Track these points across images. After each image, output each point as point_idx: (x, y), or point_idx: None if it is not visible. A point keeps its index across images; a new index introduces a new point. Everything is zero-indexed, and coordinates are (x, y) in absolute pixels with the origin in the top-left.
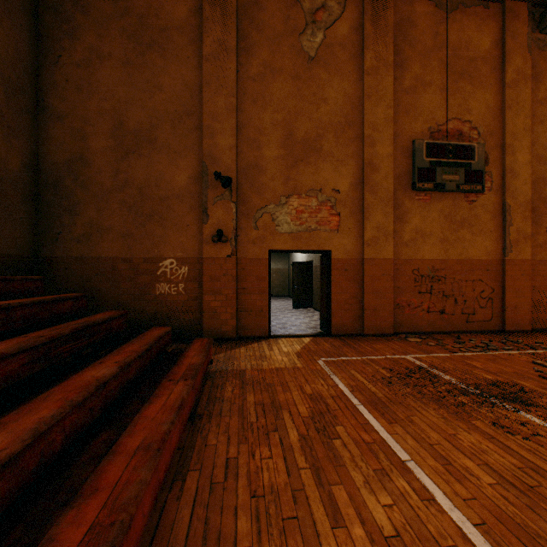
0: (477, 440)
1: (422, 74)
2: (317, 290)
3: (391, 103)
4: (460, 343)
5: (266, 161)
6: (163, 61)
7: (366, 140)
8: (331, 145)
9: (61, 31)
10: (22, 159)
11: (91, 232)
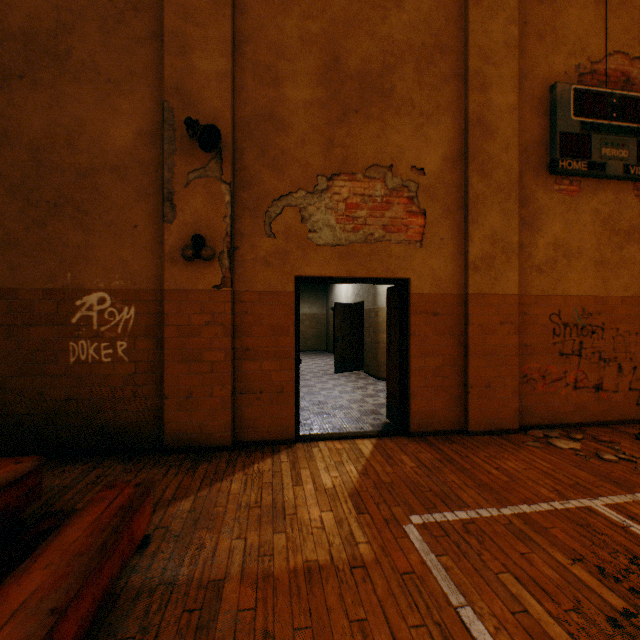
0: None
1: None
2: (371, 345)
3: (516, 15)
4: None
5: (289, 108)
6: None
7: (472, 79)
8: (409, 86)
9: None
10: None
11: None
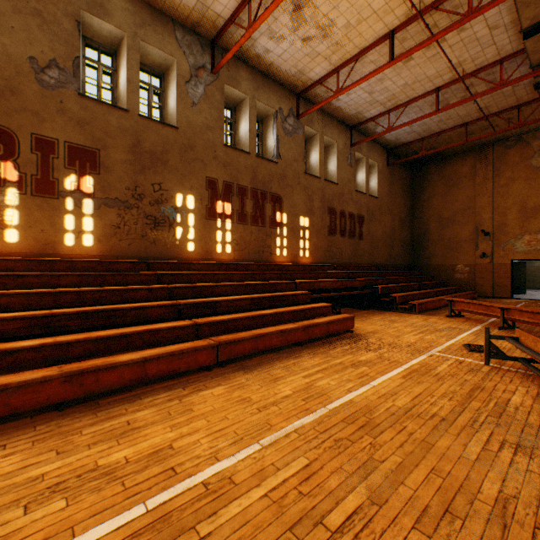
0: None
1: None
2: None
3: None
4: None
5: (508, 221)
6: (457, 190)
7: None
8: None
9: (419, 191)
10: (409, 236)
11: (429, 256)
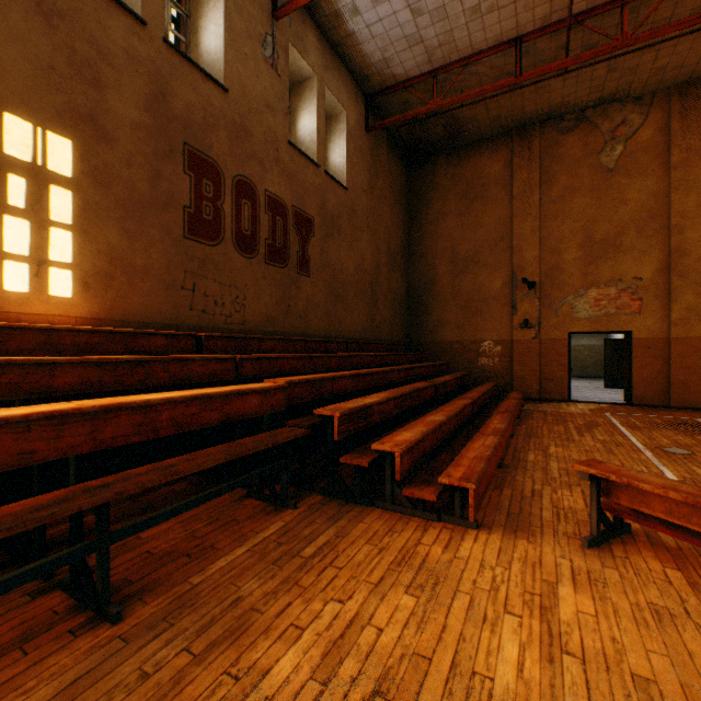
0: (683, 438)
1: None
2: None
3: None
4: None
5: (565, 263)
6: (483, 206)
7: (672, 229)
8: (631, 240)
9: (420, 206)
10: (405, 287)
11: (438, 325)
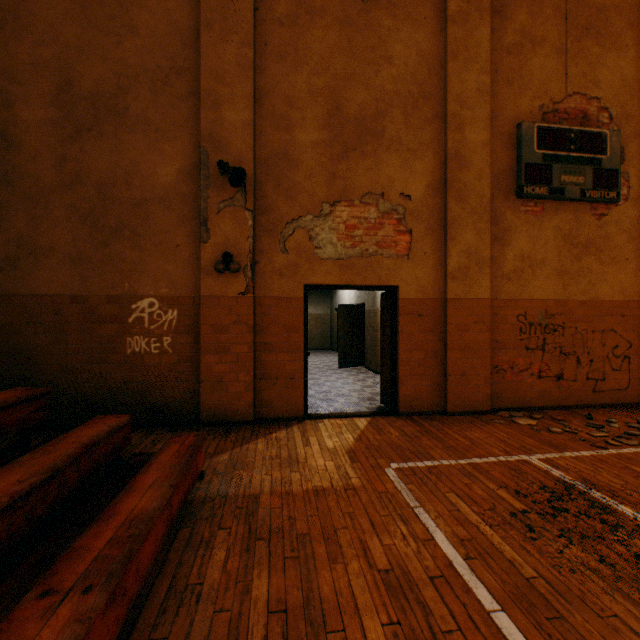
0: None
1: (531, 27)
2: (371, 342)
3: (487, 67)
4: (597, 427)
5: (299, 148)
6: None
7: (450, 120)
8: (398, 127)
9: None
10: None
11: (20, 254)
